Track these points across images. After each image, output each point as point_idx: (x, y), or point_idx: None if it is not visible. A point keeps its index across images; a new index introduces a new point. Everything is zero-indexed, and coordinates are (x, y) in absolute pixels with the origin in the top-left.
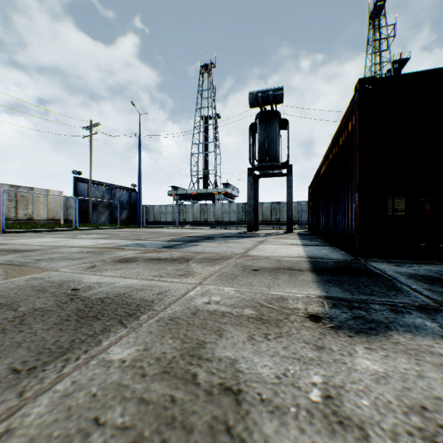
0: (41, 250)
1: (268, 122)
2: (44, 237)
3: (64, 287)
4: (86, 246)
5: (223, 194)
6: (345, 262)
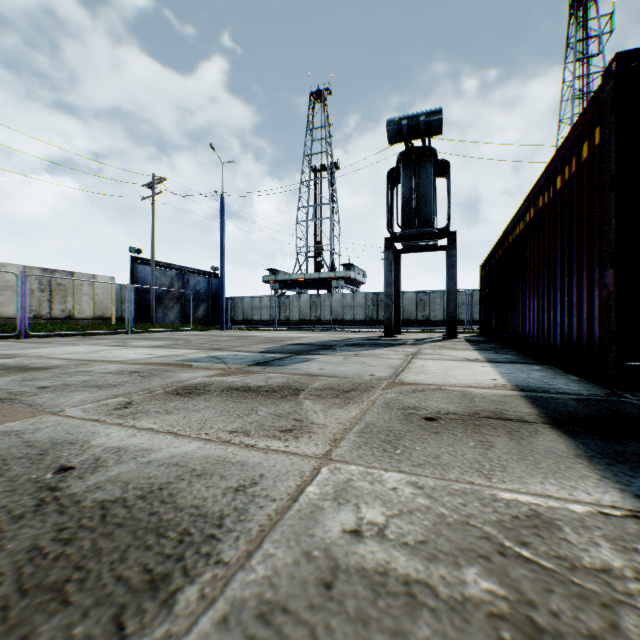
0: (59, 368)
1: (418, 166)
2: (80, 344)
3: (45, 461)
4: (133, 360)
5: (344, 280)
6: (598, 402)
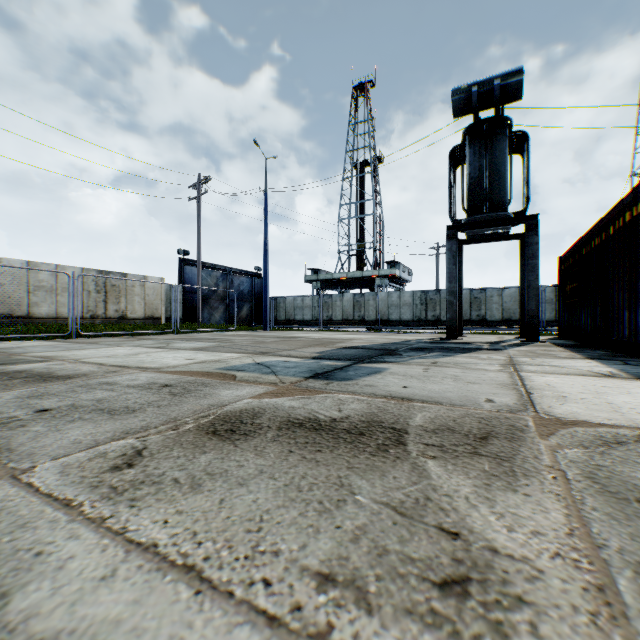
0: (82, 378)
1: (489, 140)
2: (124, 344)
3: None
4: (169, 367)
5: (388, 279)
6: None
